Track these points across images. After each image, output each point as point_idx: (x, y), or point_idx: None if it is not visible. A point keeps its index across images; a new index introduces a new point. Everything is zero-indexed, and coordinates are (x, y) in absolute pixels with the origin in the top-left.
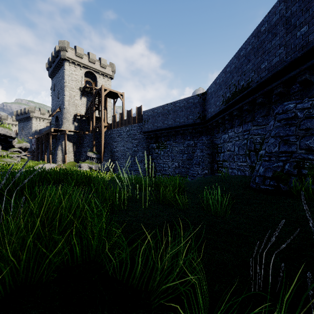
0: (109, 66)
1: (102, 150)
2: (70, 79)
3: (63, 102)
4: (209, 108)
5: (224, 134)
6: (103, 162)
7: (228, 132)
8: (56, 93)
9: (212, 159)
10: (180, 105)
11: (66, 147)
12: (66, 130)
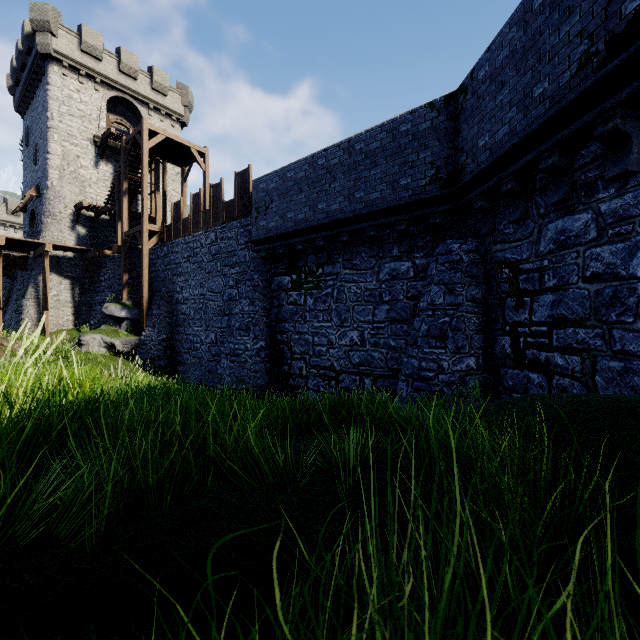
0: (175, 92)
1: (143, 298)
2: (65, 111)
3: (45, 172)
4: (480, 133)
5: (563, 216)
6: (146, 330)
7: (594, 201)
8: (32, 152)
9: (486, 319)
10: (367, 148)
11: (52, 292)
12: (46, 243)
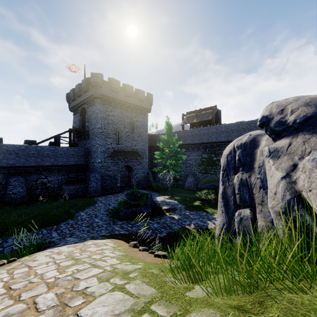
0: None
1: None
2: None
3: None
4: None
5: None
6: None
7: None
8: None
9: None
10: None
11: None
12: None
